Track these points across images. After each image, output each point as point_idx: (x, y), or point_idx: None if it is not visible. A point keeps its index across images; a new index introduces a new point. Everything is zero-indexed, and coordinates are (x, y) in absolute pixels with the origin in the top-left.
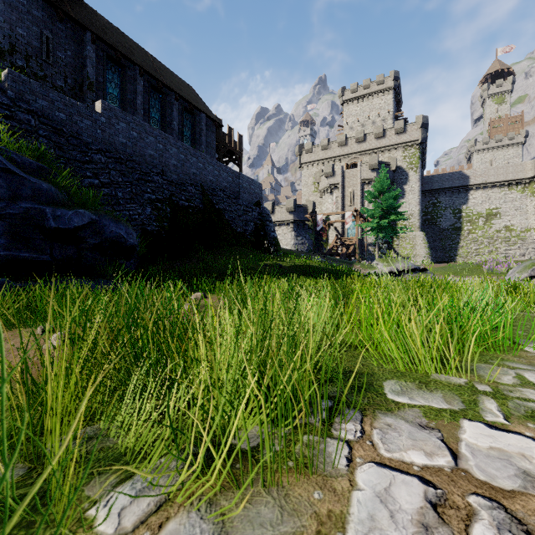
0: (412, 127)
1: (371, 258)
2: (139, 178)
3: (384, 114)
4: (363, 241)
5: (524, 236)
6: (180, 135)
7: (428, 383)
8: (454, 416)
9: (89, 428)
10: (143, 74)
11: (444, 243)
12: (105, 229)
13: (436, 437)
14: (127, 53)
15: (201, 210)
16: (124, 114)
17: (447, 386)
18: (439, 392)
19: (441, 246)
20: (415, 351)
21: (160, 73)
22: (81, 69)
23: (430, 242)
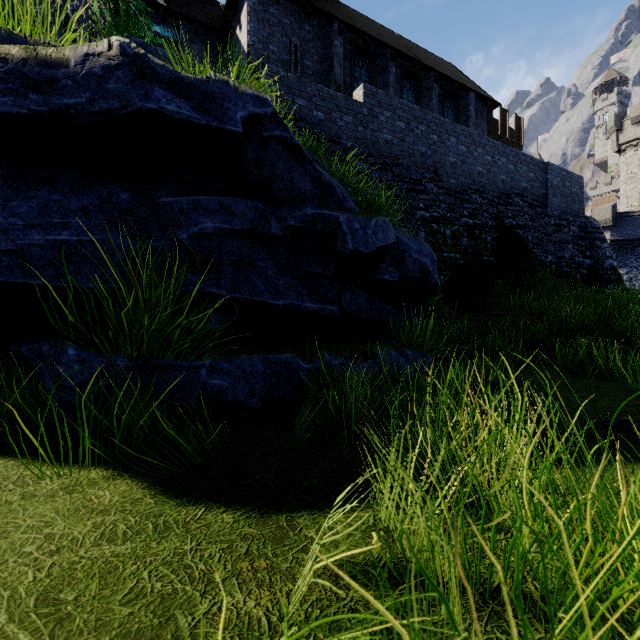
0: None
1: None
2: (407, 189)
3: None
4: None
5: None
6: None
7: None
8: None
9: None
10: (395, 57)
11: None
12: (405, 256)
13: None
14: (376, 36)
15: (491, 229)
16: (389, 97)
17: None
18: None
19: None
20: None
21: (413, 53)
22: (327, 74)
23: None
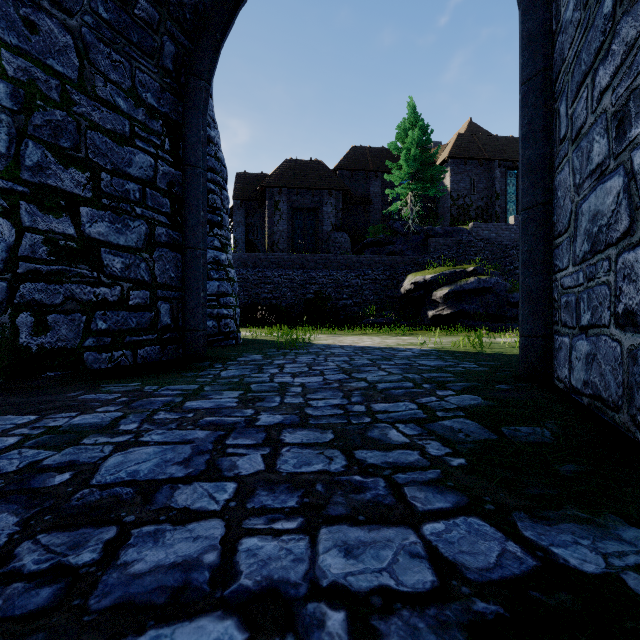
0: None
1: None
2: None
3: None
4: None
5: None
6: None
7: None
8: None
9: None
10: None
11: None
12: None
13: None
14: None
15: None
16: None
17: None
18: None
19: None
20: None
21: None
22: (491, 188)
23: None
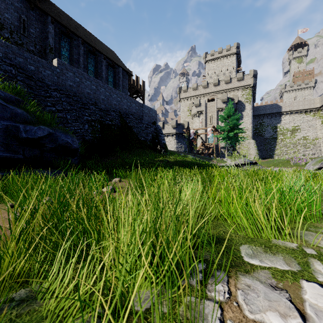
0: (247, 77)
1: (223, 156)
2: (80, 107)
3: (231, 69)
4: (218, 145)
5: (314, 143)
6: (106, 81)
7: (271, 247)
8: (295, 277)
9: (23, 290)
10: (83, 43)
11: (266, 147)
12: (58, 138)
13: (286, 298)
14: (73, 30)
15: (119, 126)
16: (71, 67)
17: (285, 250)
18: (280, 255)
19: (265, 148)
20: (258, 221)
21: (94, 43)
22: (45, 40)
23: (258, 146)
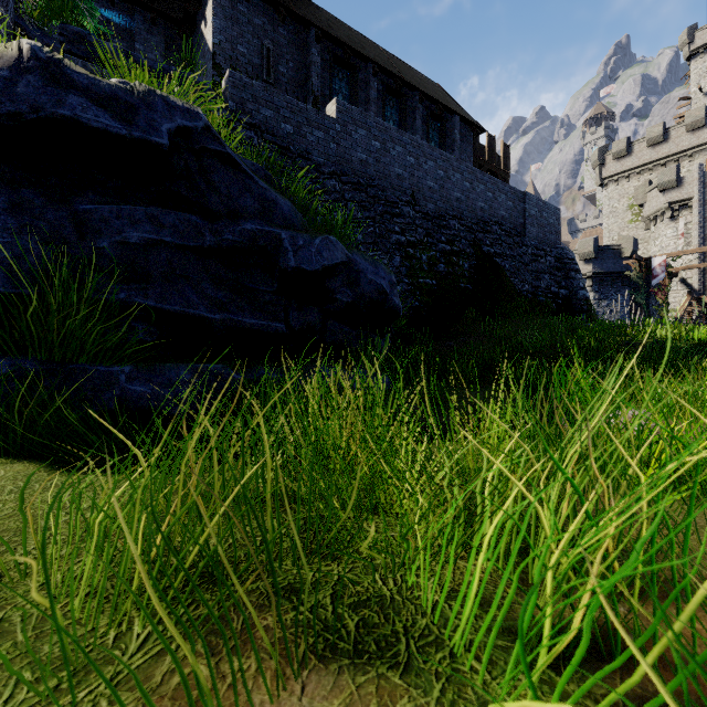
0: None
1: None
2: (383, 211)
3: None
4: None
5: None
6: None
7: None
8: None
9: None
10: (377, 72)
11: None
12: (361, 277)
13: None
14: (357, 48)
15: (469, 256)
16: (364, 115)
17: None
18: None
19: None
20: None
21: (397, 69)
22: (304, 84)
23: None
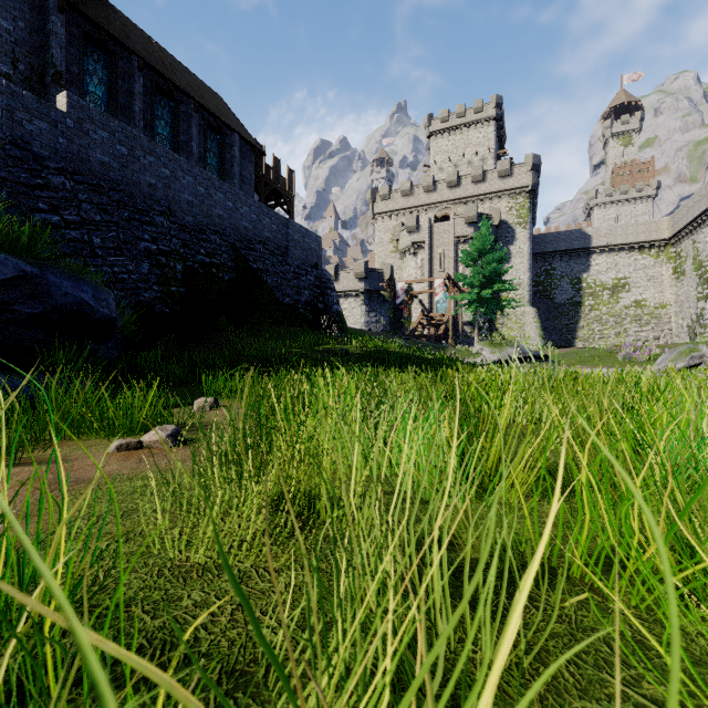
0: (520, 169)
1: (467, 342)
2: (130, 217)
3: (484, 152)
4: (457, 318)
5: (659, 314)
6: (201, 163)
7: None
8: None
9: None
10: (143, 68)
11: (560, 323)
12: (53, 290)
13: None
14: (118, 34)
15: (231, 270)
16: (106, 117)
17: None
18: None
19: (556, 326)
20: None
21: (170, 71)
22: (42, 51)
23: (543, 320)
